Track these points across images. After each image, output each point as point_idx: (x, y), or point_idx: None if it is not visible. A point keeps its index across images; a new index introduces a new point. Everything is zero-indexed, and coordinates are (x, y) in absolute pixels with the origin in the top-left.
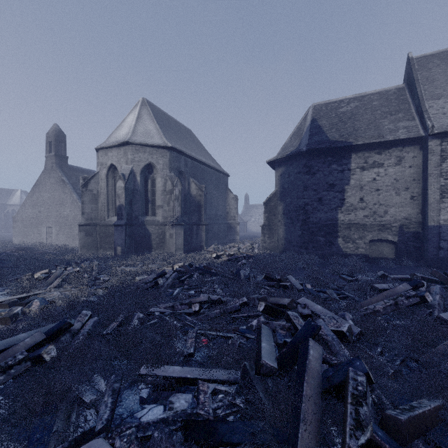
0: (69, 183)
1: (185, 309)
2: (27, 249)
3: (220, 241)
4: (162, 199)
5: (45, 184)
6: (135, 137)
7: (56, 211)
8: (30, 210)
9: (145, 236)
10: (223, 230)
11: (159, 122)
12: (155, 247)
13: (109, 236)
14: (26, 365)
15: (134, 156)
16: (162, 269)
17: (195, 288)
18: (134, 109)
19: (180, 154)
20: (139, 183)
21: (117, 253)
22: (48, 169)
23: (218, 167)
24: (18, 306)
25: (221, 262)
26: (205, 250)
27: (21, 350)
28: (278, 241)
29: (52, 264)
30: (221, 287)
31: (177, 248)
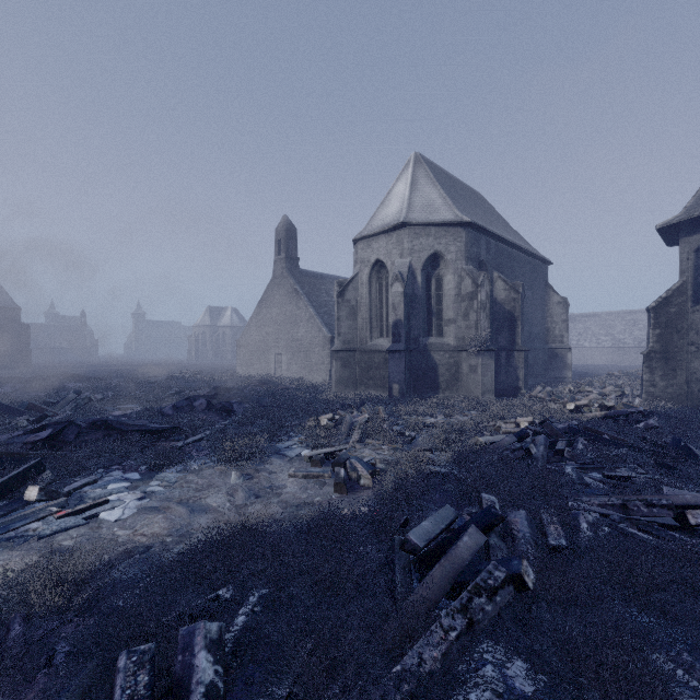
0: (303, 294)
1: (664, 516)
2: (269, 383)
3: (537, 380)
4: (454, 308)
5: (273, 297)
6: (412, 214)
7: (287, 333)
8: (256, 332)
9: (428, 368)
10: (541, 361)
11: (442, 186)
12: (443, 386)
13: (374, 367)
14: (508, 590)
15: (413, 244)
16: (496, 426)
17: (596, 467)
18: (404, 172)
19: (481, 232)
20: (420, 285)
21: (393, 393)
22: (277, 277)
23: (532, 250)
24: (338, 467)
25: (592, 419)
26: (531, 396)
27: (466, 556)
28: (687, 385)
29: (319, 406)
30: (657, 472)
31: (484, 389)
